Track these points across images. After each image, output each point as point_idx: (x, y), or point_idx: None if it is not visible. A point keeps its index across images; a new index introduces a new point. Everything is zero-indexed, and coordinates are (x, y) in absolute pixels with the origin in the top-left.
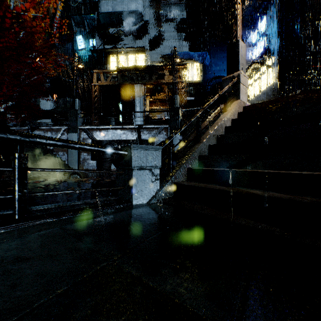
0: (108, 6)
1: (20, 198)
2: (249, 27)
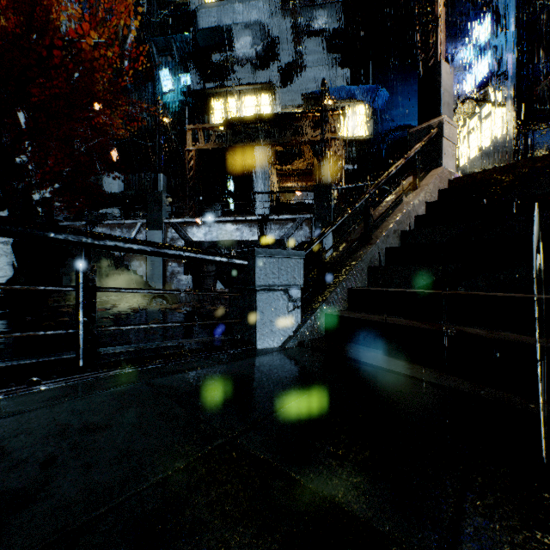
0: (211, 18)
1: (86, 335)
2: (459, 35)
